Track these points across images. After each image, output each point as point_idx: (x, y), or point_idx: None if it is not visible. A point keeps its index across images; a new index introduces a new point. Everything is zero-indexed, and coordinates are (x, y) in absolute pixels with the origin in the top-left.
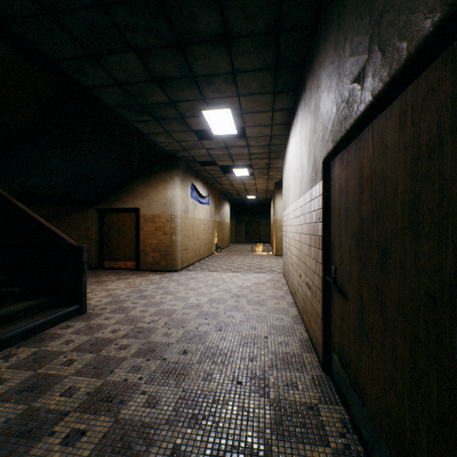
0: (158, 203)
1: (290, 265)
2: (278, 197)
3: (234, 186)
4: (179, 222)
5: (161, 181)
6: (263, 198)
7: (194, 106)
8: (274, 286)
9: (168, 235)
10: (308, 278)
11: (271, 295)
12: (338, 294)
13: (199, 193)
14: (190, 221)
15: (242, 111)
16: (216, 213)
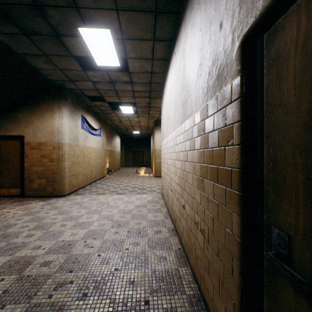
0: (44, 132)
1: (170, 190)
2: (156, 132)
3: (122, 123)
4: (67, 150)
5: (47, 110)
6: (145, 134)
7: (67, 17)
8: (154, 208)
9: (55, 162)
10: (198, 218)
11: (152, 221)
12: (307, 303)
13: (90, 125)
14: (80, 149)
15: (123, 34)
16: (107, 143)
